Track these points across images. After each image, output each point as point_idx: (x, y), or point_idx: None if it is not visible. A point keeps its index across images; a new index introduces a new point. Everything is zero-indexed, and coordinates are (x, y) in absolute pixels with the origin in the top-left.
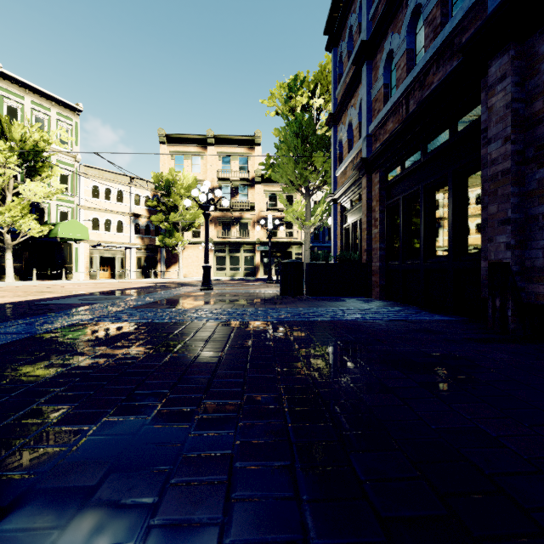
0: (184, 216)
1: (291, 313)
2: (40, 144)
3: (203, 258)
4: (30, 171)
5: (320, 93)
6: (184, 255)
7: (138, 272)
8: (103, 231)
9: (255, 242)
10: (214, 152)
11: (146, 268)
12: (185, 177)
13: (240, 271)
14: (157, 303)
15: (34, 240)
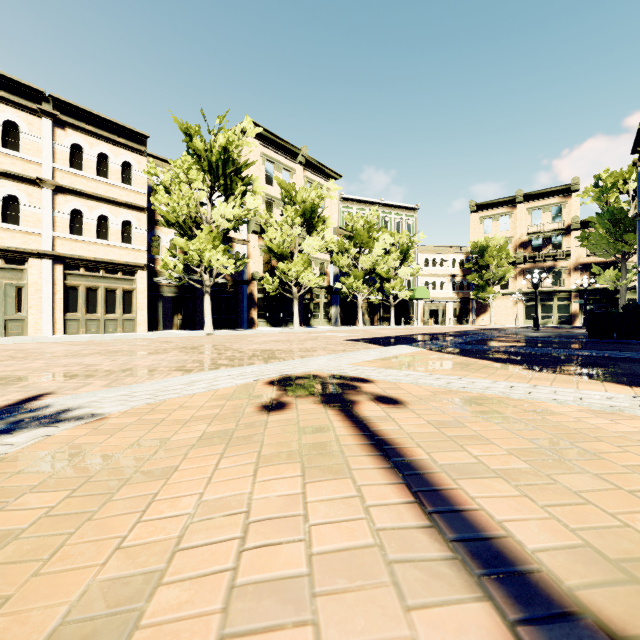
0: (495, 273)
1: (585, 334)
2: (408, 244)
3: (511, 308)
4: (402, 260)
5: (636, 178)
6: (493, 305)
7: (454, 320)
8: (431, 290)
9: (571, 290)
10: (523, 209)
11: (460, 317)
12: (496, 239)
13: (553, 319)
14: (521, 332)
15: (394, 300)
